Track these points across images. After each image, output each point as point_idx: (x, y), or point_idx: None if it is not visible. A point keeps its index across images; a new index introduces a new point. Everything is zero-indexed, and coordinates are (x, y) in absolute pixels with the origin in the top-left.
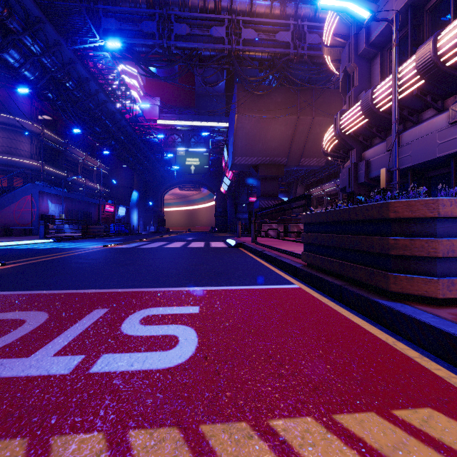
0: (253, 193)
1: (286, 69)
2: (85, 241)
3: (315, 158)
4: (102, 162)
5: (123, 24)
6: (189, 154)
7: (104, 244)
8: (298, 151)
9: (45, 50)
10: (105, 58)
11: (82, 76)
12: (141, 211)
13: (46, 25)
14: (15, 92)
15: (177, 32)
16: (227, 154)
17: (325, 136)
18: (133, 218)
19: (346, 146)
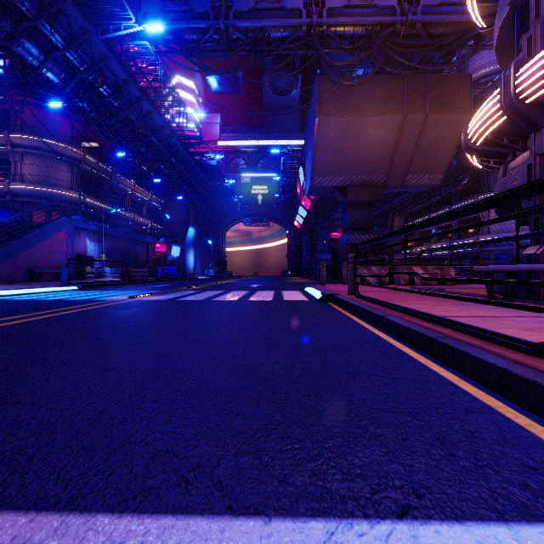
0: (335, 228)
1: (389, 47)
2: (117, 289)
3: (428, 175)
4: (154, 194)
5: (167, 4)
6: (255, 181)
7: (135, 294)
8: (403, 166)
9: (70, 42)
10: (145, 49)
11: (119, 79)
12: (198, 251)
13: (68, 5)
14: (53, 112)
15: (237, 7)
16: (303, 175)
17: (473, 118)
18: (189, 259)
19: (524, 125)
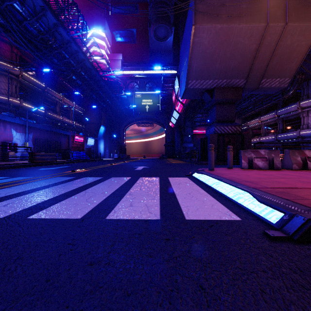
0: (196, 127)
1: None
2: None
3: (278, 78)
4: (78, 104)
5: None
6: (144, 96)
7: None
8: (260, 70)
9: None
10: None
11: None
12: (107, 142)
13: None
14: None
15: None
16: (178, 84)
17: None
18: (100, 147)
19: None
